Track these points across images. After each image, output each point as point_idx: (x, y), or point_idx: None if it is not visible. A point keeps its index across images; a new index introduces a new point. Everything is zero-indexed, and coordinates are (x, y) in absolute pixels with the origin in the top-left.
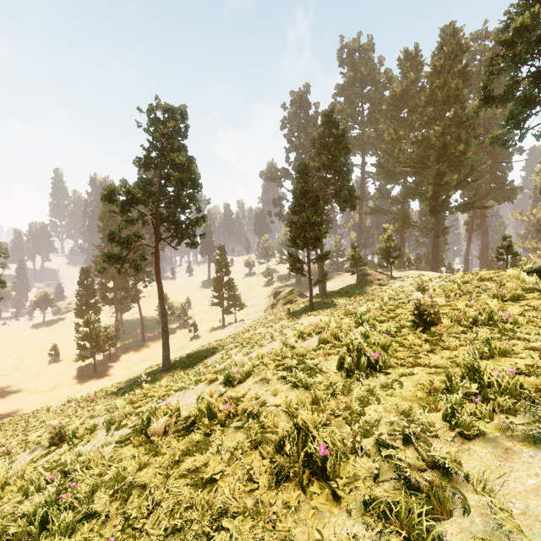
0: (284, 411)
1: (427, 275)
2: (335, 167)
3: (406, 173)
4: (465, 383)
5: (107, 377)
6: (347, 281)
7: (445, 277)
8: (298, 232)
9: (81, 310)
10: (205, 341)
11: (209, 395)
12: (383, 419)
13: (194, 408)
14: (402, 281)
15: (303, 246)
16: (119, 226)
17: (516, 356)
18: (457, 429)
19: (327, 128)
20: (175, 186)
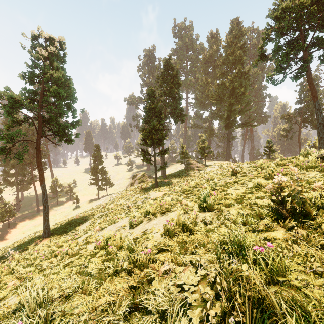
0: None
1: (225, 163)
2: (171, 95)
3: (212, 103)
4: None
5: (4, 241)
6: (178, 168)
7: (239, 164)
8: (148, 135)
9: None
10: (84, 210)
11: None
12: None
13: None
14: (212, 167)
15: (151, 144)
16: (7, 126)
17: None
18: None
19: (166, 70)
20: (53, 95)
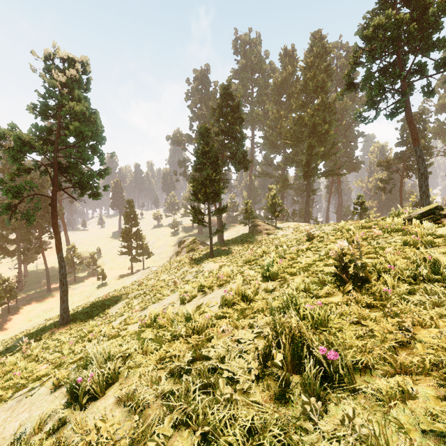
0: None
1: (303, 225)
2: (231, 133)
3: (286, 145)
4: None
5: (4, 331)
6: (241, 231)
7: (320, 227)
8: (200, 188)
9: None
10: (113, 289)
11: (37, 425)
12: None
13: None
14: (285, 230)
15: (204, 200)
16: (10, 175)
17: None
18: None
19: (225, 100)
20: (74, 135)
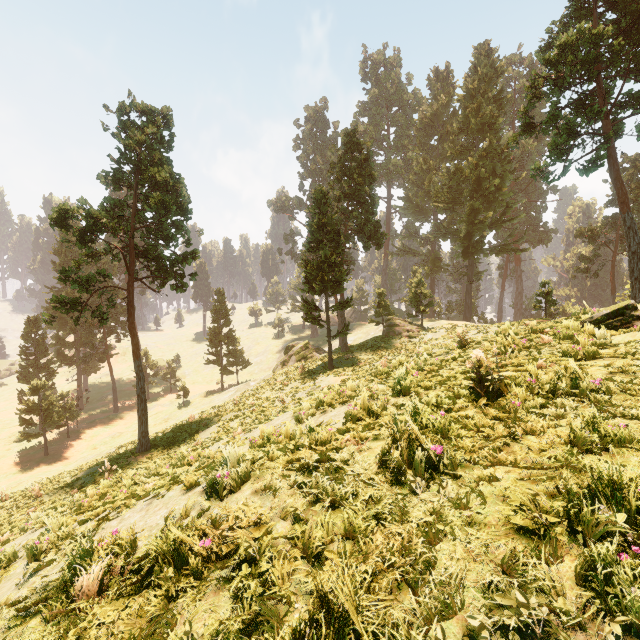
0: (300, 551)
1: (461, 325)
2: (358, 197)
3: (437, 209)
4: (609, 515)
5: (64, 461)
6: (372, 333)
7: (483, 328)
8: (315, 274)
9: (27, 373)
10: (198, 409)
11: (183, 513)
12: (468, 575)
13: (159, 536)
14: (434, 332)
15: (320, 290)
16: (78, 262)
17: (639, 447)
18: (621, 617)
19: (349, 151)
20: (155, 210)
